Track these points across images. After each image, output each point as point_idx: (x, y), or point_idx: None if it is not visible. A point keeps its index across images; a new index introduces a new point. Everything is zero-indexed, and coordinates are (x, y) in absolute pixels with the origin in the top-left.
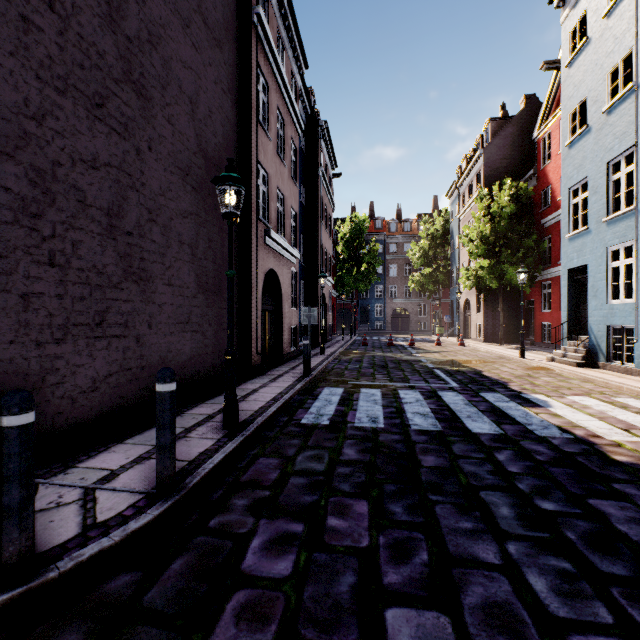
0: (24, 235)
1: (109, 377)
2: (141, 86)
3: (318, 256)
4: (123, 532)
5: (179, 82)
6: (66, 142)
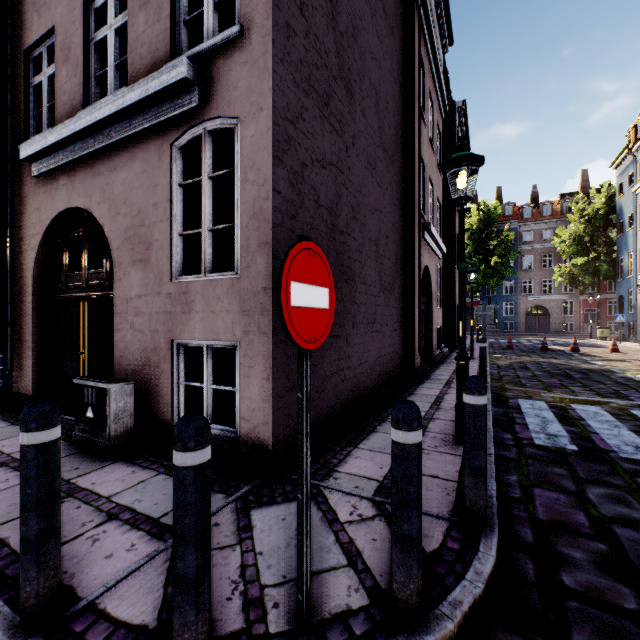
0: (287, 237)
1: (331, 377)
2: (348, 81)
3: (455, 250)
4: (479, 576)
5: (369, 74)
6: (308, 143)
